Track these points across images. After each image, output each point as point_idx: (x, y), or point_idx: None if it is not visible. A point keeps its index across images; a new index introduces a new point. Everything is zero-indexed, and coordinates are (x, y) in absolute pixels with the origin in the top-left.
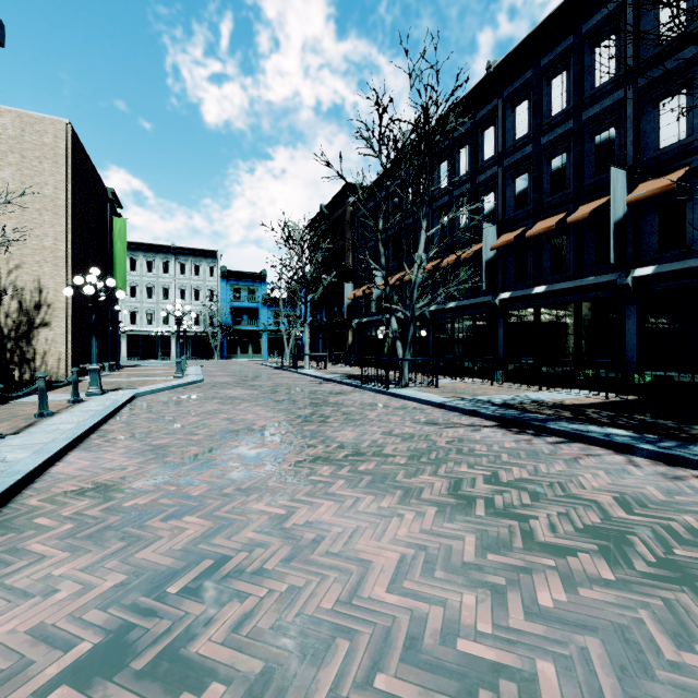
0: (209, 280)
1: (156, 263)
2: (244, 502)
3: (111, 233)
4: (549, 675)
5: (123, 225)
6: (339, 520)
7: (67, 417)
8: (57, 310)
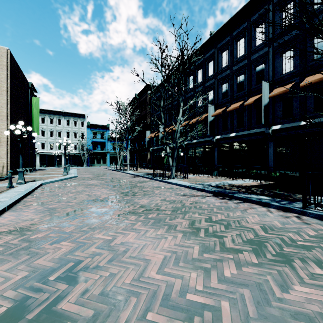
0: (81, 128)
1: (54, 119)
2: (92, 234)
3: (31, 104)
4: (226, 307)
5: (37, 100)
6: (137, 241)
7: (5, 195)
8: (2, 142)
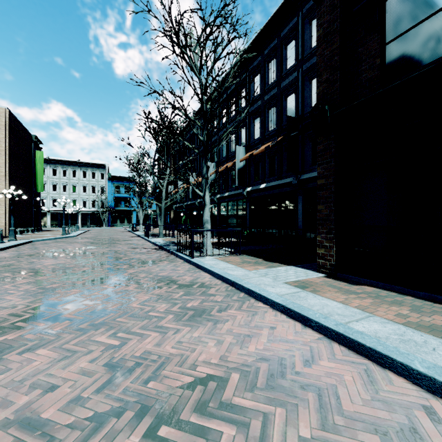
0: (101, 181)
1: (68, 171)
2: (31, 260)
3: (35, 159)
4: (49, 269)
5: (42, 154)
6: (49, 261)
7: None
8: (0, 201)
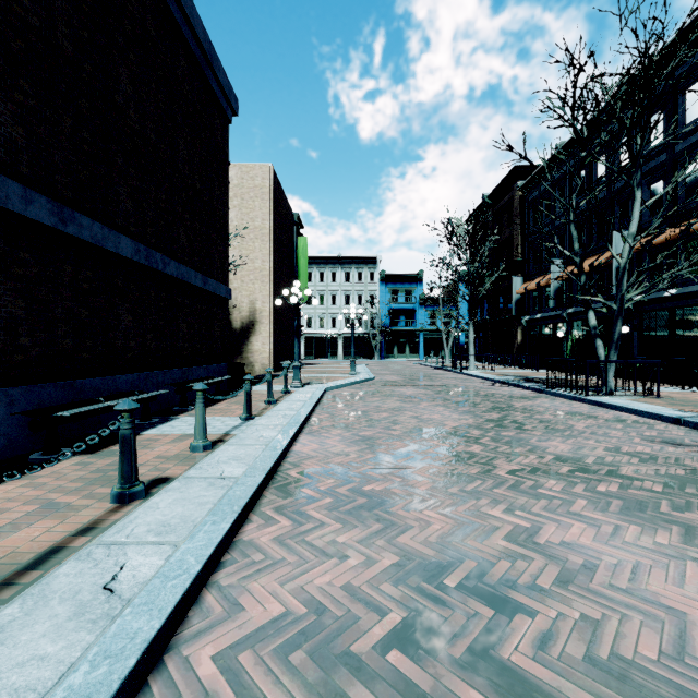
0: (370, 285)
1: (326, 273)
2: (476, 505)
3: (296, 251)
4: None
5: (305, 243)
6: (605, 548)
7: (286, 405)
8: (263, 317)
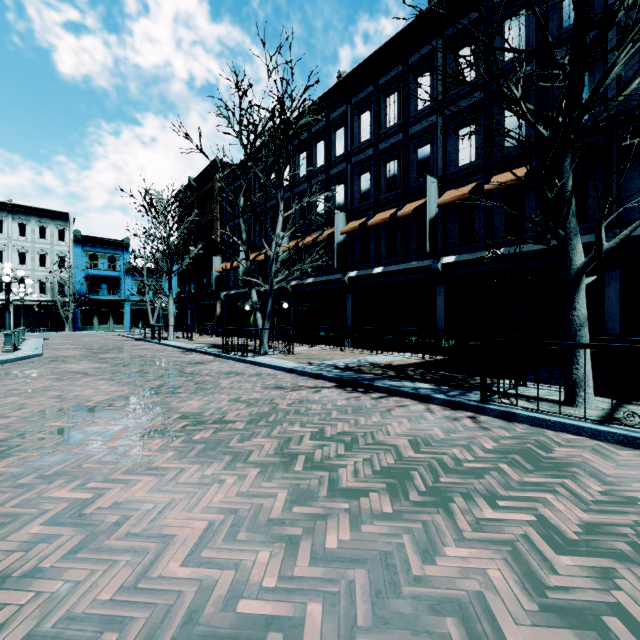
0: (59, 245)
1: None
2: (43, 491)
3: None
4: (315, 616)
5: None
6: (154, 496)
7: None
8: None
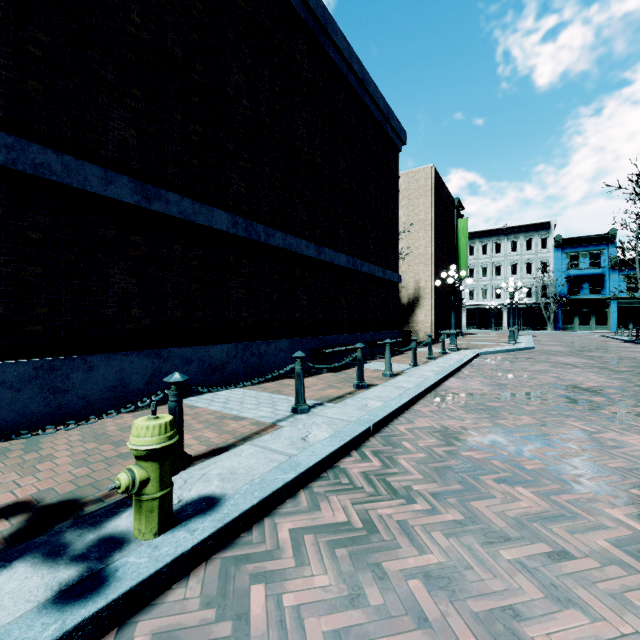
0: (541, 252)
1: (489, 246)
2: (563, 420)
3: (456, 232)
4: None
5: (465, 223)
6: None
7: (442, 360)
8: (426, 294)
